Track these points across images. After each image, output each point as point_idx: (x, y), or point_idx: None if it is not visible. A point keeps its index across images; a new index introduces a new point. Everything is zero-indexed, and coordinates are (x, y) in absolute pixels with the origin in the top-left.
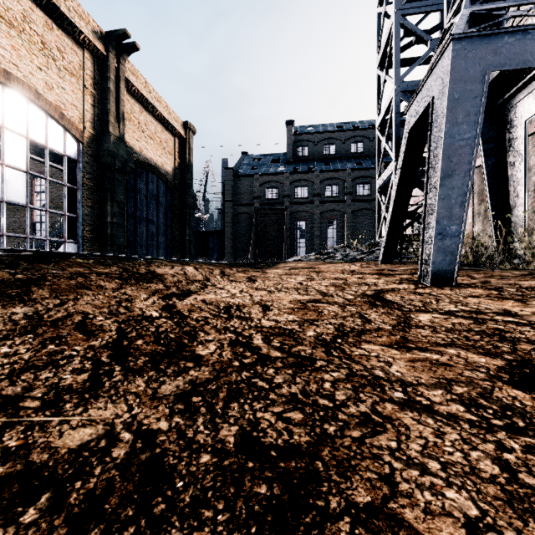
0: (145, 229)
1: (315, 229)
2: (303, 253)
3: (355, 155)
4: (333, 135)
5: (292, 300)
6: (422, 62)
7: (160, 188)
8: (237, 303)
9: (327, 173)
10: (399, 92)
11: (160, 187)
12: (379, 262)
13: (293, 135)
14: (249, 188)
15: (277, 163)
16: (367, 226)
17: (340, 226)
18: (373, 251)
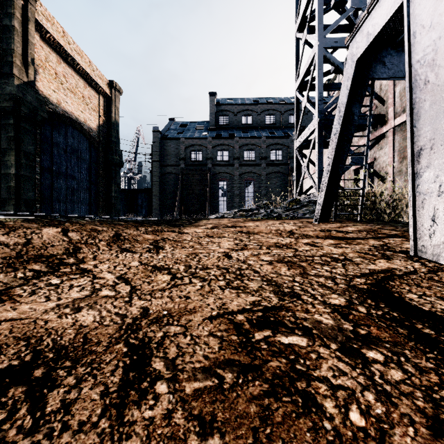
0: (64, 184)
1: (235, 189)
2: (225, 210)
3: (269, 126)
4: (250, 107)
5: (216, 315)
6: (337, 30)
7: (82, 143)
8: (68, 340)
9: (245, 139)
10: (322, 48)
11: (83, 143)
12: (314, 220)
13: (216, 105)
14: (175, 150)
15: (202, 129)
16: (279, 187)
17: (257, 187)
18: (298, 208)
